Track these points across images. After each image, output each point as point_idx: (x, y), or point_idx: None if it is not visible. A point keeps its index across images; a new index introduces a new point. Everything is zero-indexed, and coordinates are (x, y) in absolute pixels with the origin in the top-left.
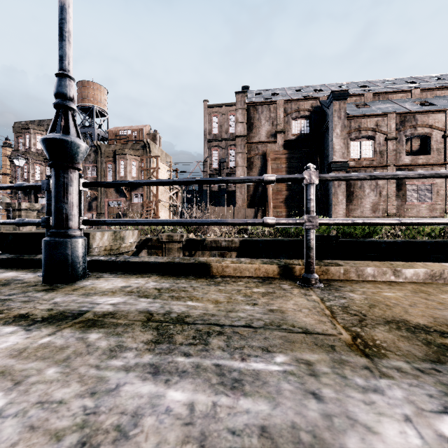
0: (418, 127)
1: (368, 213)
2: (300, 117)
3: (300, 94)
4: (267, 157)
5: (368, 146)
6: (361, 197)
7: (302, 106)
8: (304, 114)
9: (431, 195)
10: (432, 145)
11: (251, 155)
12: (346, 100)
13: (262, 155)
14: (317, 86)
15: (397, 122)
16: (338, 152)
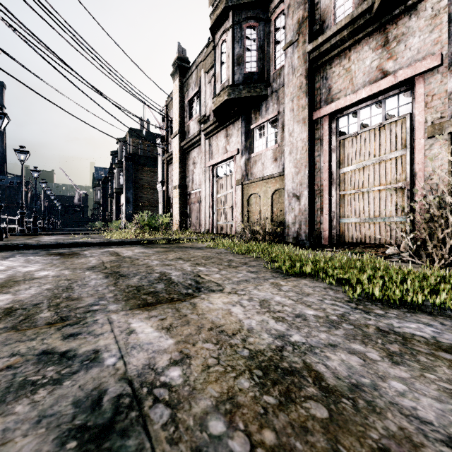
0: None
1: None
2: None
3: None
4: None
5: None
6: None
7: None
8: None
9: None
10: None
11: None
12: None
13: None
14: None
15: None
16: None
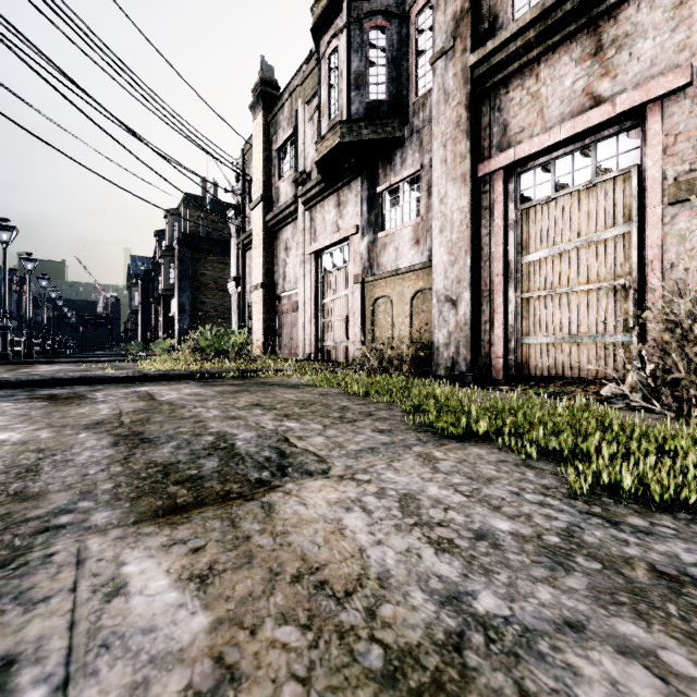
0: None
1: None
2: None
3: None
4: None
5: None
6: None
7: None
8: None
9: None
10: None
11: None
12: None
13: None
14: None
15: None
16: None
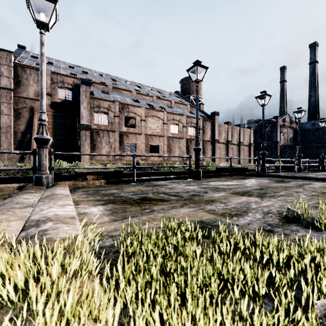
0: (130, 112)
1: (104, 158)
2: (65, 87)
3: (70, 71)
4: (34, 111)
5: (105, 118)
6: (100, 148)
7: (66, 80)
8: (68, 86)
9: (136, 149)
10: (136, 123)
11: (19, 106)
12: (90, 86)
13: (31, 108)
14: (86, 69)
15: (120, 107)
16: (85, 118)
